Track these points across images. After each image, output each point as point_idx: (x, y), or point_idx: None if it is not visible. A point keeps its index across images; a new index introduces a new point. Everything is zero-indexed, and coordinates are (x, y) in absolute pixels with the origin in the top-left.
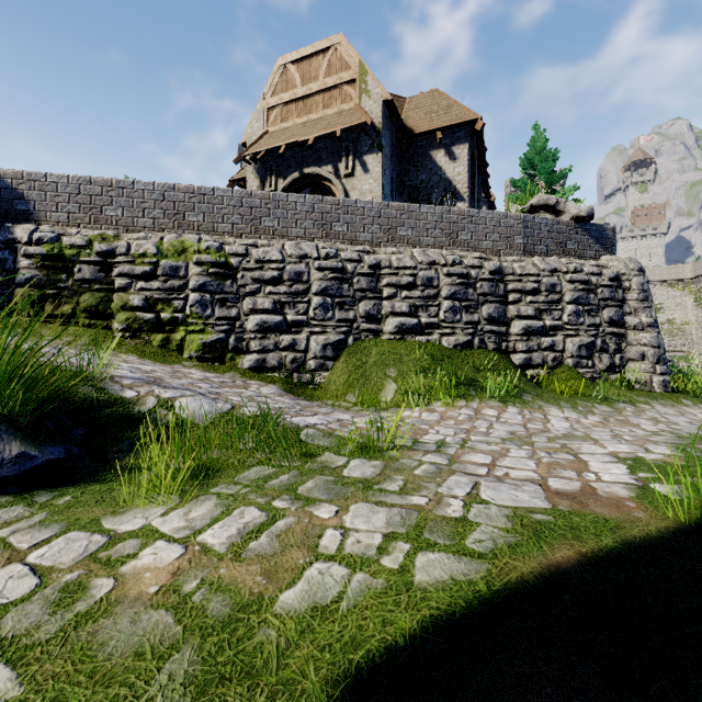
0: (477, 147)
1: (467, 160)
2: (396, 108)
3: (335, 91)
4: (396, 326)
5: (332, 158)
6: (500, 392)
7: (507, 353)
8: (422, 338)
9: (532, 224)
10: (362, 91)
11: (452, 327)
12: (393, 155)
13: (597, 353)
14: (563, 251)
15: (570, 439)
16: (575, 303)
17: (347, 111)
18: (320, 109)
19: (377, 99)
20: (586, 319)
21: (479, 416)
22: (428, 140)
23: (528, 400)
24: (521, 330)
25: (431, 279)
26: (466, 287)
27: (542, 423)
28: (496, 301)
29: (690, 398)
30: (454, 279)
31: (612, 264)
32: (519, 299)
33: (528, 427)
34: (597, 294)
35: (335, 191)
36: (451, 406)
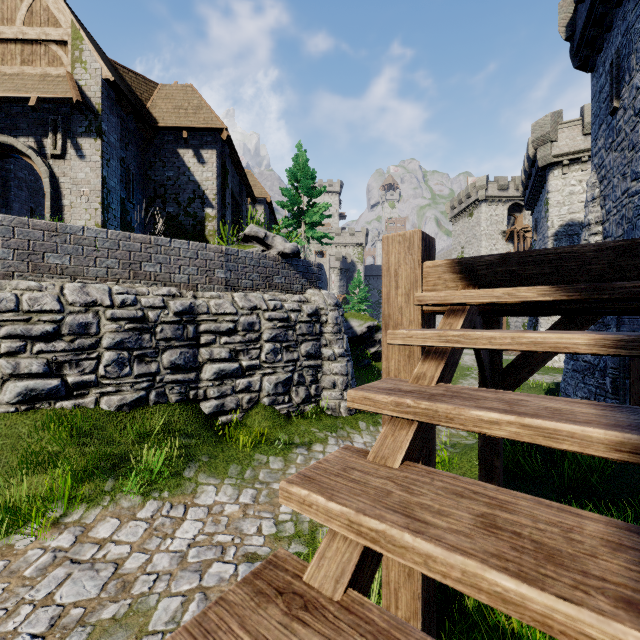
0: (230, 155)
1: (216, 167)
2: (124, 92)
3: (39, 47)
4: (20, 393)
5: (35, 130)
6: (151, 475)
7: (197, 402)
8: (67, 403)
9: (236, 257)
10: (76, 59)
11: (117, 383)
12: (130, 143)
13: (294, 387)
14: (270, 285)
15: (113, 636)
16: (273, 341)
17: (54, 77)
18: (18, 62)
19: (96, 75)
20: (284, 356)
21: (74, 549)
22: (176, 136)
23: (186, 478)
24: (213, 375)
25: (87, 324)
26: (141, 333)
27: (159, 543)
28: (183, 345)
29: (367, 418)
30: (123, 324)
31: (314, 299)
32: (212, 341)
33: (120, 570)
34: (296, 330)
35: (39, 171)
36: (52, 527)
